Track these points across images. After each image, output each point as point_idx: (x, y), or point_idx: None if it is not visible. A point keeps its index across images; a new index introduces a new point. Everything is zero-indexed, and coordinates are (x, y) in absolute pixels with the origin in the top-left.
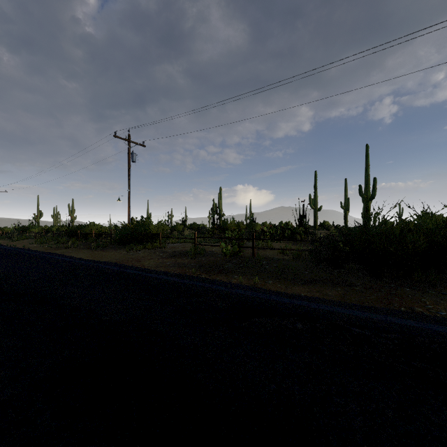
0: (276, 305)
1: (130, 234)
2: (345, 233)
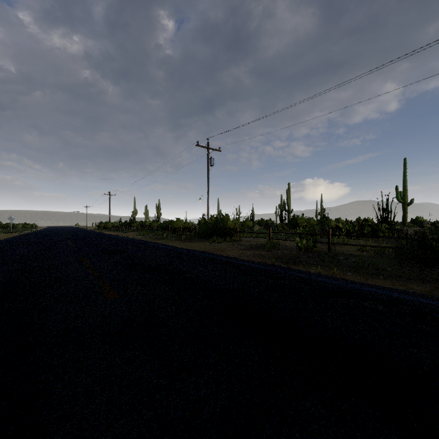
0: (356, 291)
1: (212, 228)
2: (437, 230)
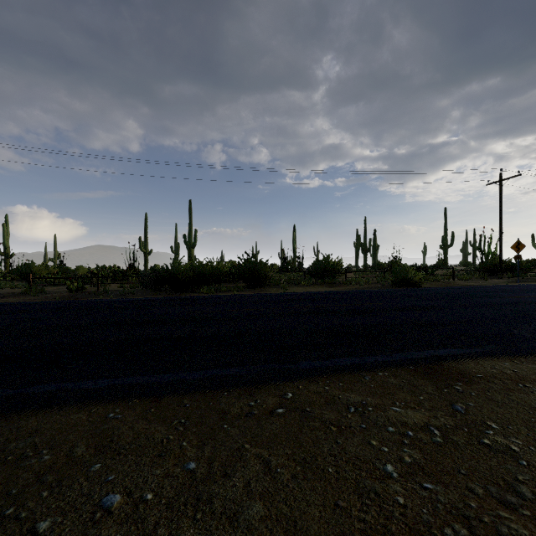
0: (128, 300)
1: None
2: (161, 271)
